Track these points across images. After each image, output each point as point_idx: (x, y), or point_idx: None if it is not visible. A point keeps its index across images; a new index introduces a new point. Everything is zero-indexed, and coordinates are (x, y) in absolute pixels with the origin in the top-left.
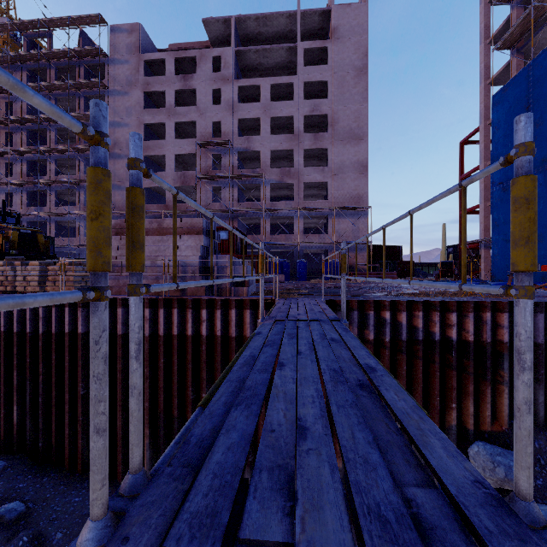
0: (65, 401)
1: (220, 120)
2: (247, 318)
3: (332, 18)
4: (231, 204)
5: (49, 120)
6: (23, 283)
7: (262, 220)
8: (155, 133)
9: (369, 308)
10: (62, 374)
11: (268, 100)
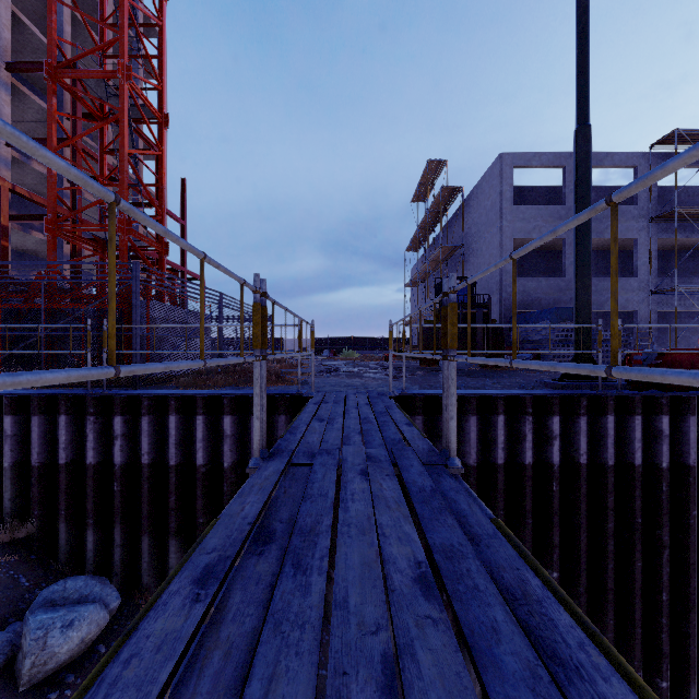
0: None
1: None
2: None
3: None
4: None
5: None
6: None
7: None
8: None
9: None
10: None
11: None
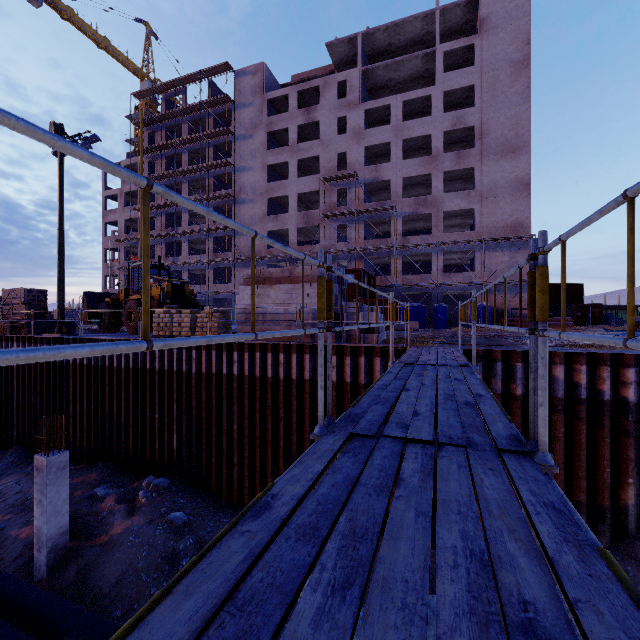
0: (213, 434)
1: (344, 150)
2: (377, 366)
3: (480, 7)
4: (357, 243)
5: (183, 173)
6: (178, 328)
7: (393, 259)
8: (277, 173)
9: (516, 360)
10: (210, 410)
11: (400, 120)
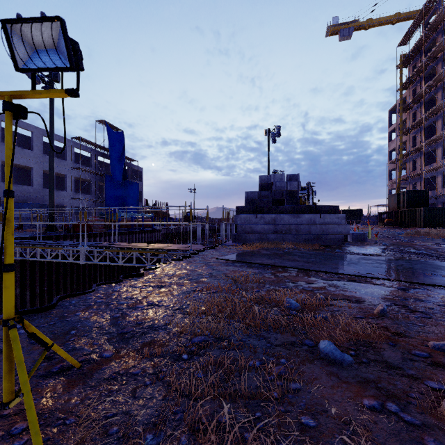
0: None
1: None
2: None
3: None
4: None
5: (433, 85)
6: None
7: None
8: None
9: None
10: None
11: None
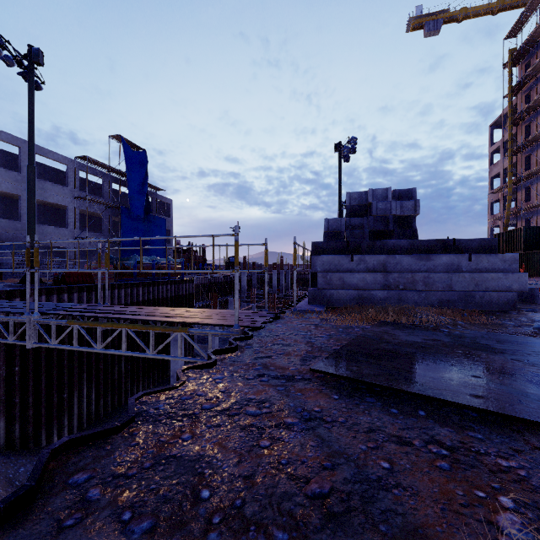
0: None
1: None
2: None
3: None
4: None
5: None
6: None
7: None
8: None
9: None
10: None
11: None
